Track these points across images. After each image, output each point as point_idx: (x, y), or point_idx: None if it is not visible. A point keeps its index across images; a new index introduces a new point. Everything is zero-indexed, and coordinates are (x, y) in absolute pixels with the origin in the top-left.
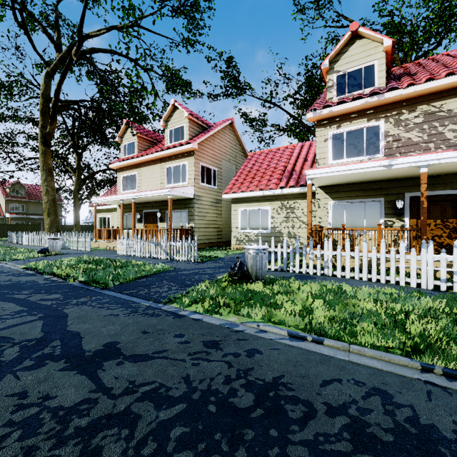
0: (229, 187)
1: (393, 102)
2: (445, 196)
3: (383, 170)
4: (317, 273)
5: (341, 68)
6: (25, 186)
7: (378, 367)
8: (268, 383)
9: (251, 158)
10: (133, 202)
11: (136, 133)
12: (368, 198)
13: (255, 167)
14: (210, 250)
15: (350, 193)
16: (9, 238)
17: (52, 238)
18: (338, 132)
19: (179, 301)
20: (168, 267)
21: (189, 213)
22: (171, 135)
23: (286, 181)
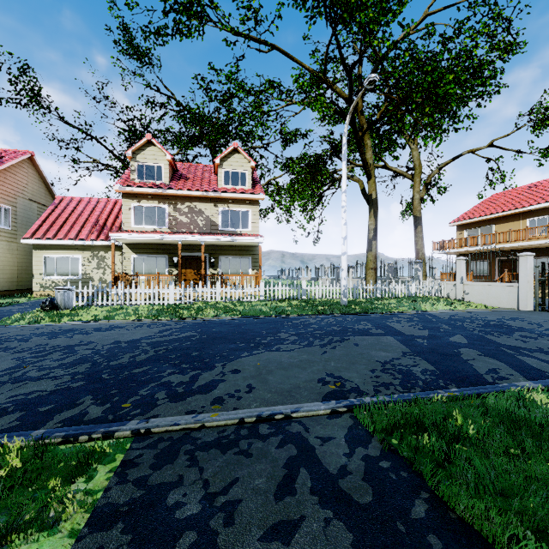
0: (31, 232)
1: (173, 195)
2: (199, 257)
3: (160, 240)
4: (114, 304)
5: (141, 161)
6: None
7: (117, 323)
8: (69, 329)
9: (59, 203)
10: None
11: None
12: (158, 255)
13: (64, 214)
14: (4, 299)
15: (148, 250)
16: None
17: None
18: (139, 205)
19: (2, 323)
20: None
21: None
22: None
23: (97, 235)
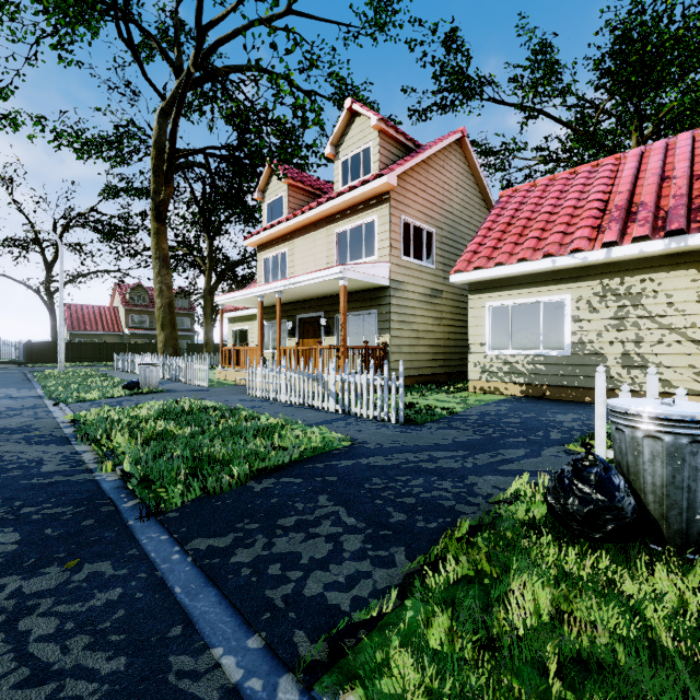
0: (465, 258)
1: None
2: None
3: None
4: None
5: None
6: (148, 289)
7: None
8: None
9: (508, 200)
10: (278, 298)
11: (283, 176)
12: None
13: (521, 213)
14: (424, 393)
15: None
16: (115, 362)
17: (144, 363)
18: None
19: (376, 693)
20: (335, 440)
21: (380, 317)
22: (346, 170)
23: (619, 229)
